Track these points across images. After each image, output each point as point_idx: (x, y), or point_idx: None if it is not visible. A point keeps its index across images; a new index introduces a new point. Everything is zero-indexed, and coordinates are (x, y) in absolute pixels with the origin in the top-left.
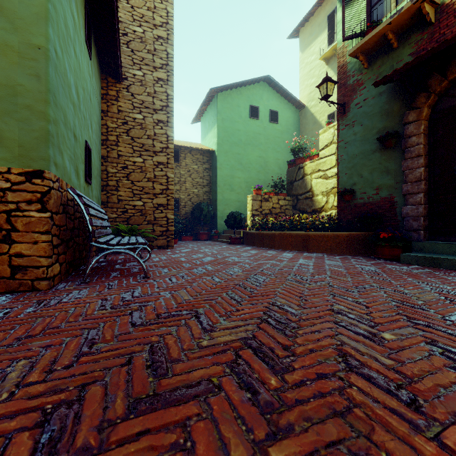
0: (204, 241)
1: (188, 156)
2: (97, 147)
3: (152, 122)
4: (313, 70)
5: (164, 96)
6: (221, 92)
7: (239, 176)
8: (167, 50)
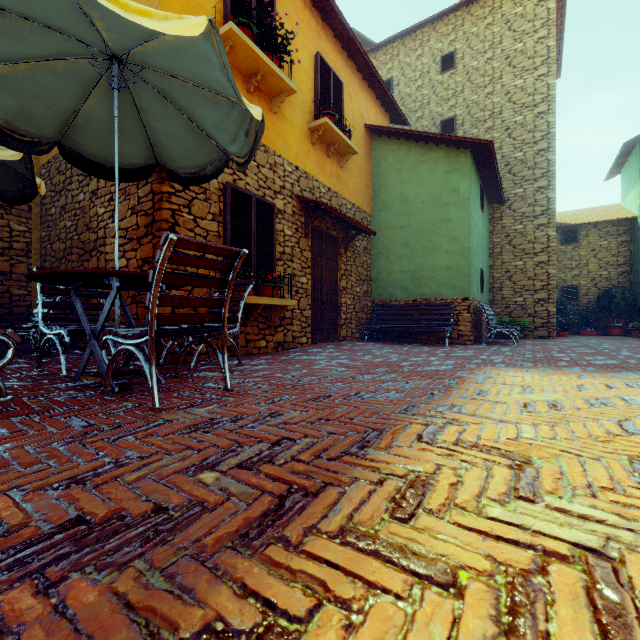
0: (614, 336)
1: (591, 232)
2: (486, 262)
3: (532, 228)
4: None
5: (545, 201)
6: None
7: None
8: (548, 158)
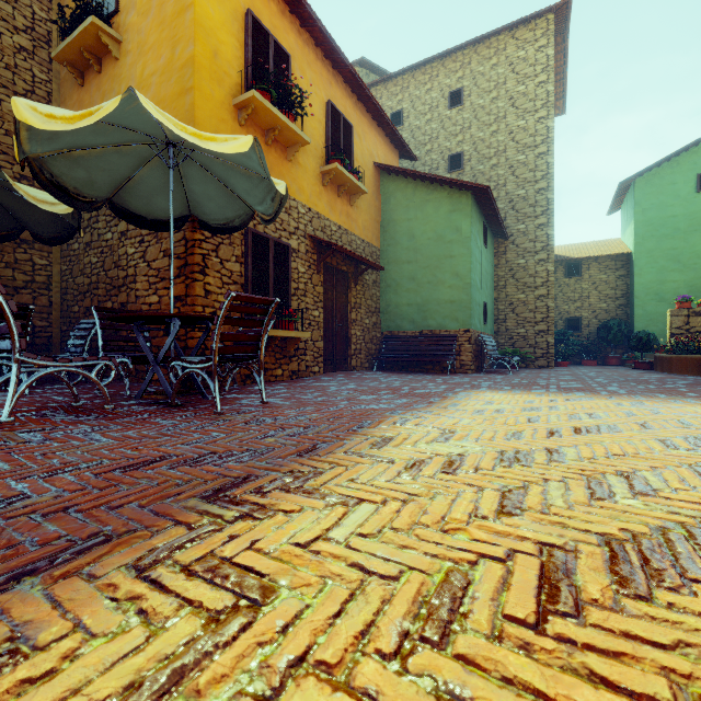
0: (611, 366)
1: (592, 266)
2: (491, 295)
3: (533, 263)
4: None
5: (545, 237)
6: (641, 176)
7: (673, 279)
8: (547, 196)
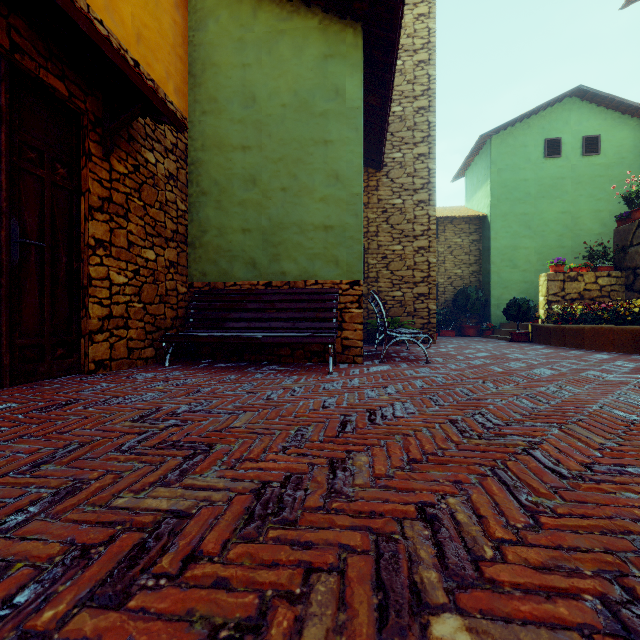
0: (472, 337)
1: (448, 228)
2: None
3: (411, 204)
4: None
5: (425, 172)
6: (497, 134)
7: (525, 246)
8: (429, 119)
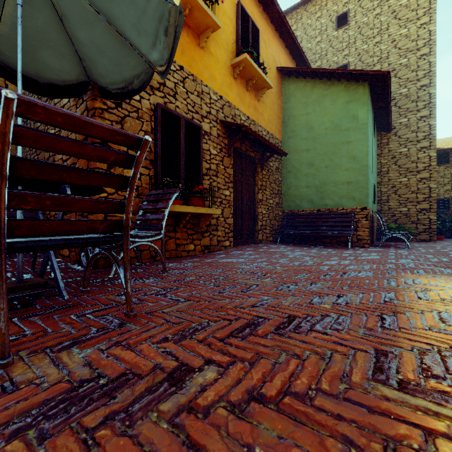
0: None
1: None
2: (376, 179)
3: (415, 150)
4: None
5: (427, 128)
6: None
7: None
8: (429, 92)
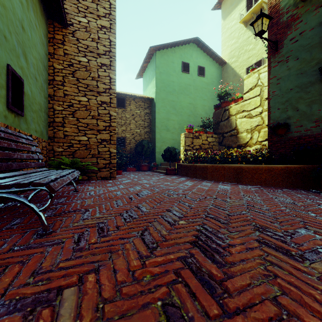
0: (145, 171)
1: (132, 103)
2: (40, 83)
3: (96, 65)
4: (233, 33)
5: (107, 42)
6: (159, 50)
7: (173, 119)
8: (110, 1)
